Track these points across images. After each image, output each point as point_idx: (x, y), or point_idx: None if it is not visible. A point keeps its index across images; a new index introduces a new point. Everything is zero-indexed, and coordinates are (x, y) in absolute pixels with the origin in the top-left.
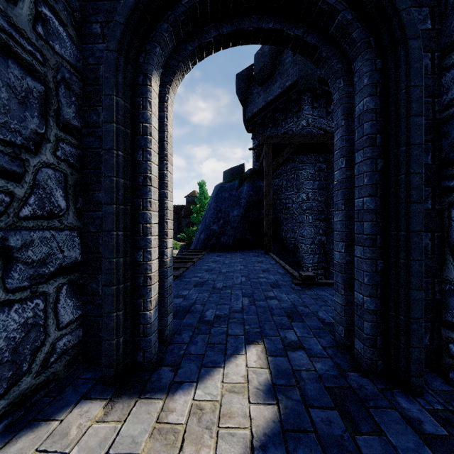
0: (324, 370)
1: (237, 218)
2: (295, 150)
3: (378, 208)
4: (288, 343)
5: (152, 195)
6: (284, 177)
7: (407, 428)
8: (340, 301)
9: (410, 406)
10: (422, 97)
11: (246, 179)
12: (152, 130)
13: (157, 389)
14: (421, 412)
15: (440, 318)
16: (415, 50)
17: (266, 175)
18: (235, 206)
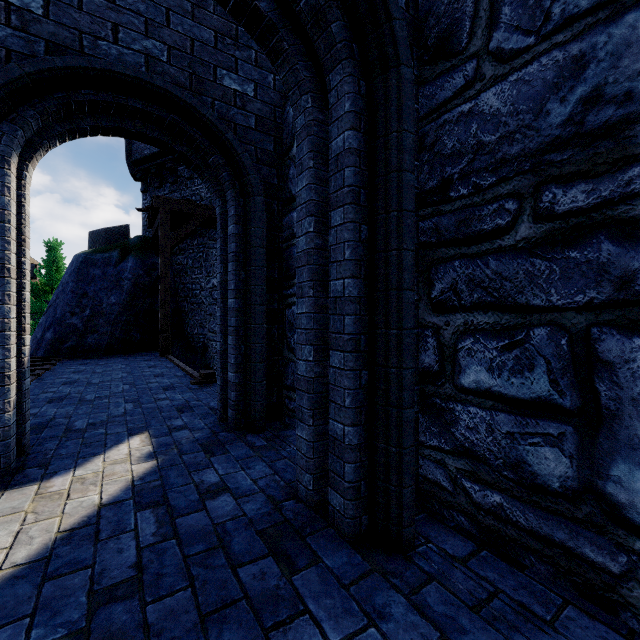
0: (201, 436)
1: (117, 307)
2: (204, 223)
3: (241, 307)
4: (174, 428)
5: (11, 287)
6: (190, 255)
7: (245, 447)
8: (220, 383)
9: (253, 439)
10: (263, 236)
11: (132, 252)
12: (11, 218)
13: (27, 482)
14: (258, 439)
15: (283, 384)
16: (259, 204)
17: (162, 251)
18: (112, 289)
